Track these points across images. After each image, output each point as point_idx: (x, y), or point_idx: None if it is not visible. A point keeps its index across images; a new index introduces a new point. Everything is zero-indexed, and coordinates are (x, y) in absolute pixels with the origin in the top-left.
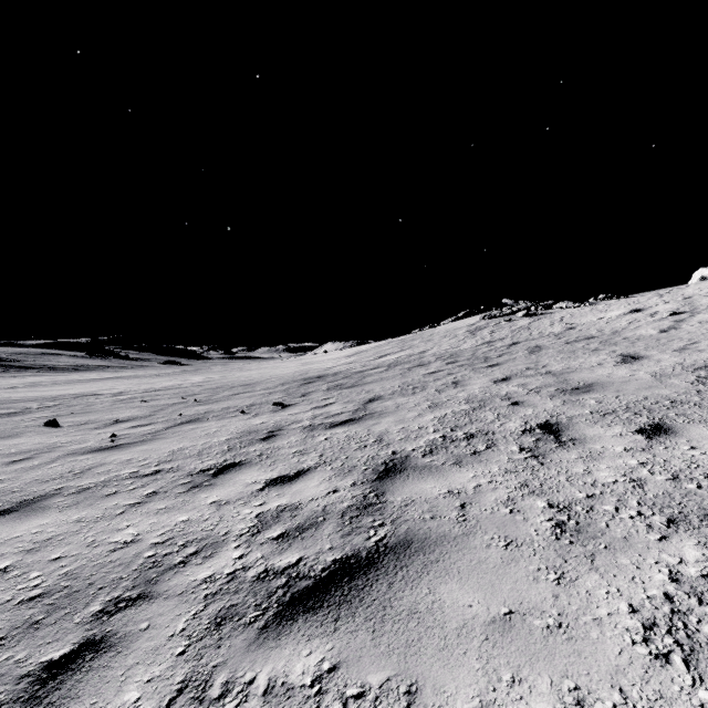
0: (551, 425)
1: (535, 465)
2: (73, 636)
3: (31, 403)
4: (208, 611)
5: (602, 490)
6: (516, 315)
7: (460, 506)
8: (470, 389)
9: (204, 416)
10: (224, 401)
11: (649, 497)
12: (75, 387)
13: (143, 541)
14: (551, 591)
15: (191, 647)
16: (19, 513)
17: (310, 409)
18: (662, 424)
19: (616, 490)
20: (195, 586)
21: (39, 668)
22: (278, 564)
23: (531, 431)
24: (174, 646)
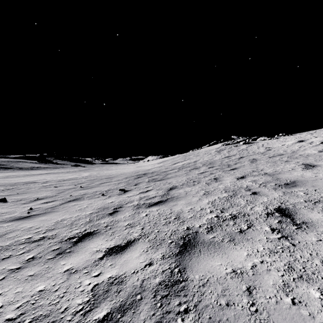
0: (283, 210)
1: (289, 246)
2: None
3: (1, 187)
4: None
5: None
6: (239, 143)
7: (247, 290)
8: (225, 183)
9: (82, 196)
10: (95, 187)
11: None
12: (26, 178)
13: (1, 316)
14: None
15: None
16: None
17: (138, 193)
18: None
19: None
20: None
21: None
22: None
23: (272, 214)
24: None
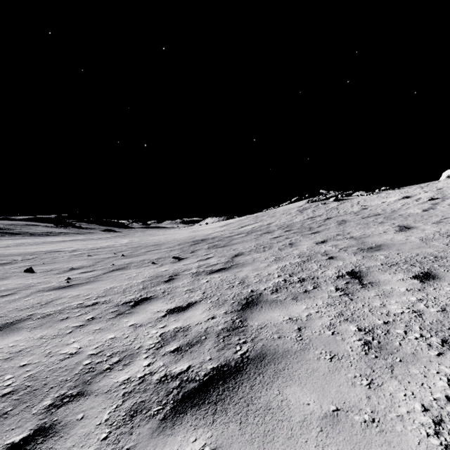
0: (356, 272)
1: (347, 300)
2: (30, 424)
3: (17, 256)
4: (125, 405)
5: (394, 318)
6: (328, 200)
7: (298, 329)
8: (301, 248)
9: (128, 265)
10: (141, 255)
11: (427, 323)
12: (46, 246)
13: (83, 353)
14: (365, 393)
15: (112, 434)
16: (2, 332)
17: (196, 261)
18: (430, 272)
19: (404, 318)
20: (116, 386)
21: (4, 449)
22: (174, 371)
23: (343, 277)
24: (100, 432)
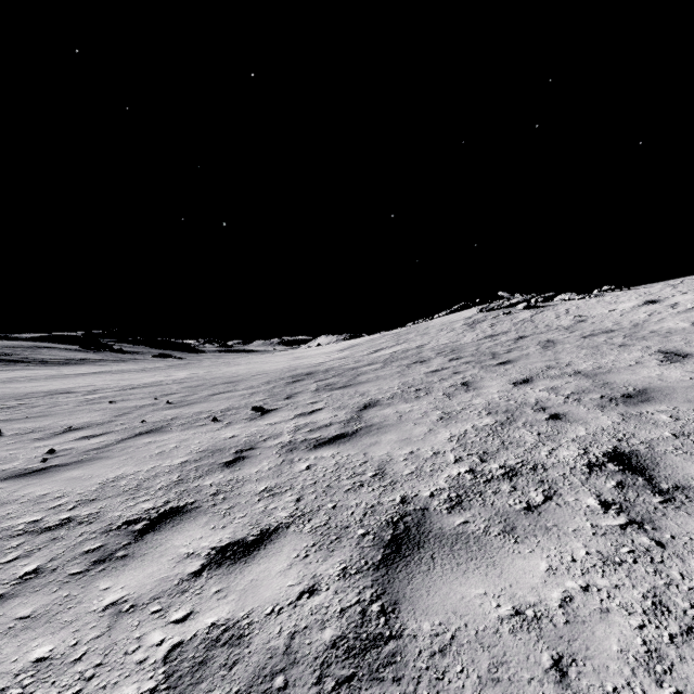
0: (626, 456)
1: (650, 546)
2: None
3: None
4: None
5: None
6: (515, 308)
7: (554, 666)
8: (487, 394)
9: (168, 424)
10: (198, 403)
11: None
12: (52, 384)
13: None
14: None
15: None
16: None
17: (293, 417)
18: None
19: None
20: None
21: None
22: None
23: (602, 467)
24: None
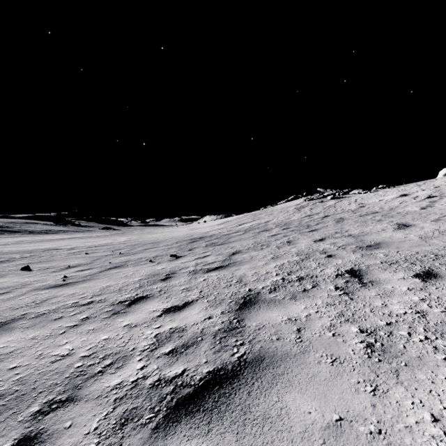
0: (355, 271)
1: (347, 300)
2: (15, 433)
3: (15, 254)
4: (115, 412)
5: (397, 319)
6: (326, 198)
7: (297, 330)
8: (299, 246)
9: (125, 264)
10: (138, 253)
11: (432, 325)
12: (45, 244)
13: (75, 354)
14: (369, 401)
15: (100, 444)
16: None
17: (194, 259)
18: (431, 271)
19: (407, 319)
20: (108, 391)
21: None
22: (168, 374)
23: (342, 275)
24: (88, 443)
